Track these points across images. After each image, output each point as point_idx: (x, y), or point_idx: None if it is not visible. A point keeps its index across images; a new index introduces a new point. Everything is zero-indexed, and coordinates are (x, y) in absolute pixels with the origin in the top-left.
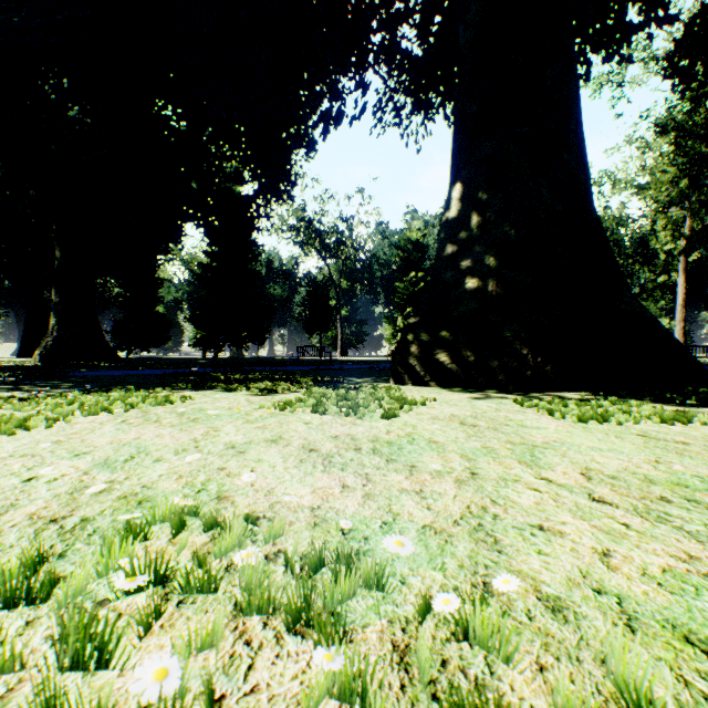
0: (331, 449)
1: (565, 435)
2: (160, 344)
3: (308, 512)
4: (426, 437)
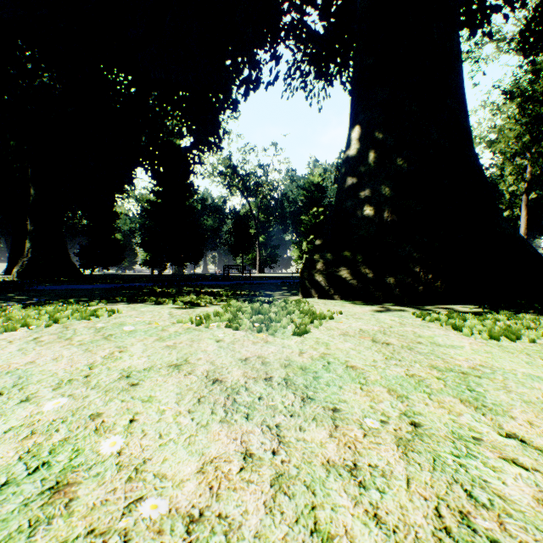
0: (238, 379)
1: (487, 356)
2: (117, 264)
3: (179, 535)
4: (342, 360)
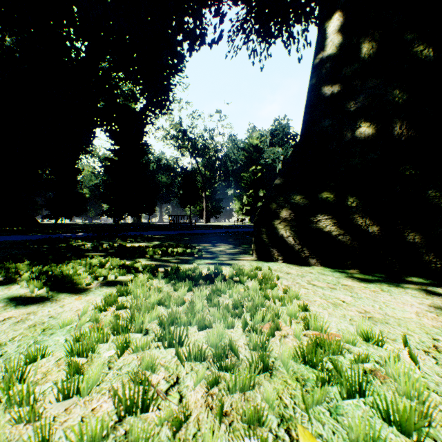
0: None
1: None
2: (79, 214)
3: None
4: None
